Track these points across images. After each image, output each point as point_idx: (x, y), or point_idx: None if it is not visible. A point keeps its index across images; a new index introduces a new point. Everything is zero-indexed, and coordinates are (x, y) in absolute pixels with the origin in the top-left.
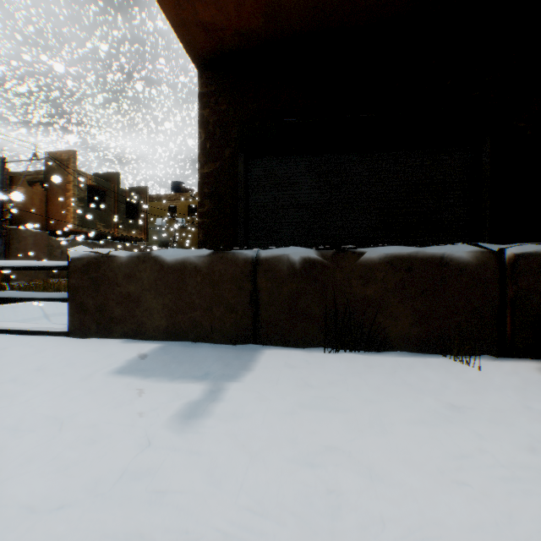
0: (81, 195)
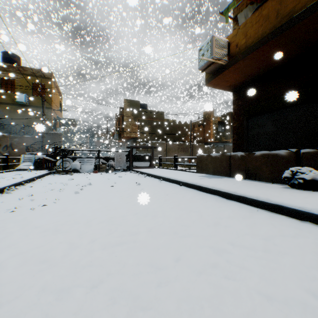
0: (215, 126)
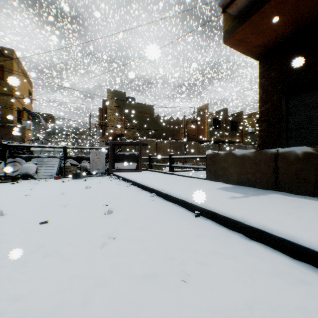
0: (210, 123)
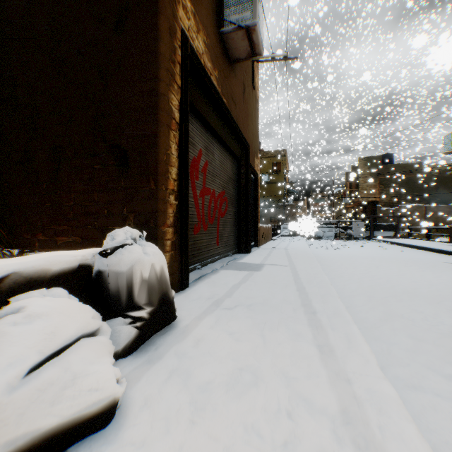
0: None
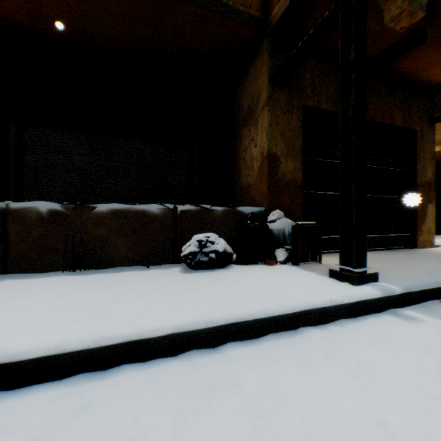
0: None
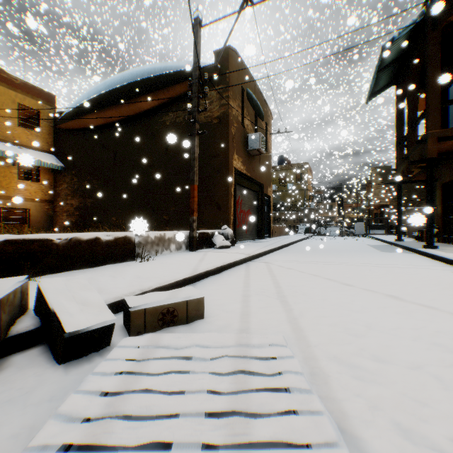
0: None
